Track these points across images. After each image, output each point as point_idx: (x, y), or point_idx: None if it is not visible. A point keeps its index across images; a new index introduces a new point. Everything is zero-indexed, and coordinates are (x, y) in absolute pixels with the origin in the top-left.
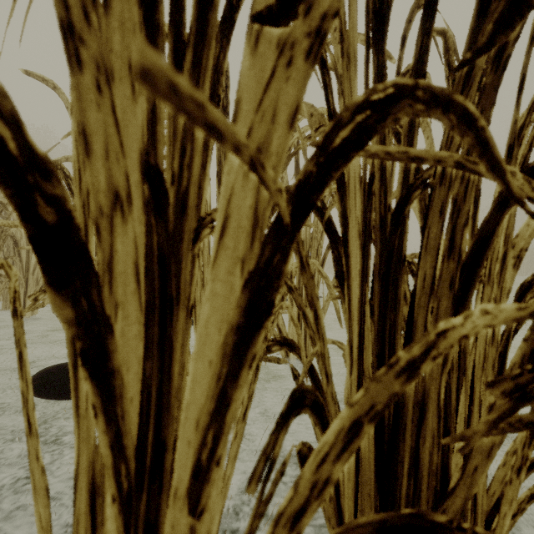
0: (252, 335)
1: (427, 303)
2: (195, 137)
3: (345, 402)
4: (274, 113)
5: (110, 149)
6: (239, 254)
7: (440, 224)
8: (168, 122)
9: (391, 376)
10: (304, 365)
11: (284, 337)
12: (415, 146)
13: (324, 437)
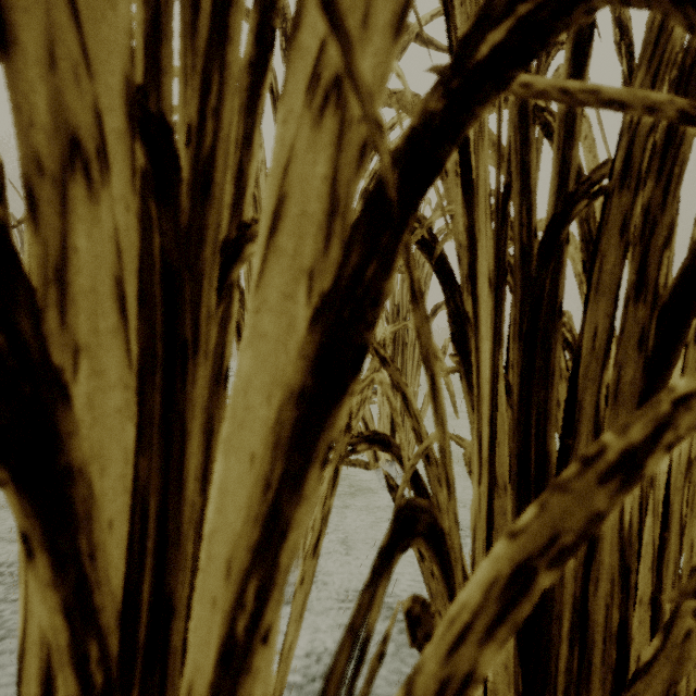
0: (327, 408)
1: (600, 372)
2: (227, 59)
3: (472, 526)
4: (367, 10)
5: (59, 52)
6: (304, 261)
7: (622, 248)
8: (183, 43)
9: (590, 480)
10: (405, 469)
11: (374, 431)
12: (577, 134)
13: (462, 594)
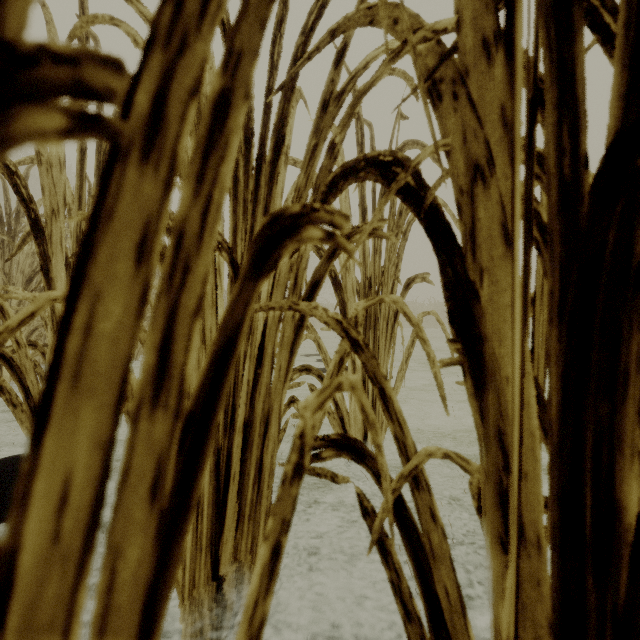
0: None
1: None
2: None
3: (505, 636)
4: None
5: None
6: None
7: None
8: None
9: None
10: (388, 508)
11: (343, 434)
12: None
13: None
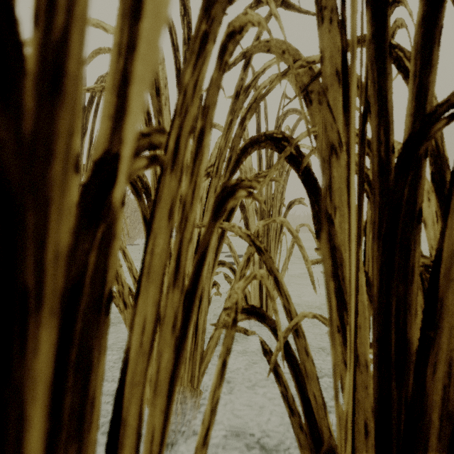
0: None
1: None
2: None
3: (345, 410)
4: None
5: None
6: None
7: None
8: None
9: None
10: (280, 346)
11: (252, 305)
12: (434, 62)
13: None
